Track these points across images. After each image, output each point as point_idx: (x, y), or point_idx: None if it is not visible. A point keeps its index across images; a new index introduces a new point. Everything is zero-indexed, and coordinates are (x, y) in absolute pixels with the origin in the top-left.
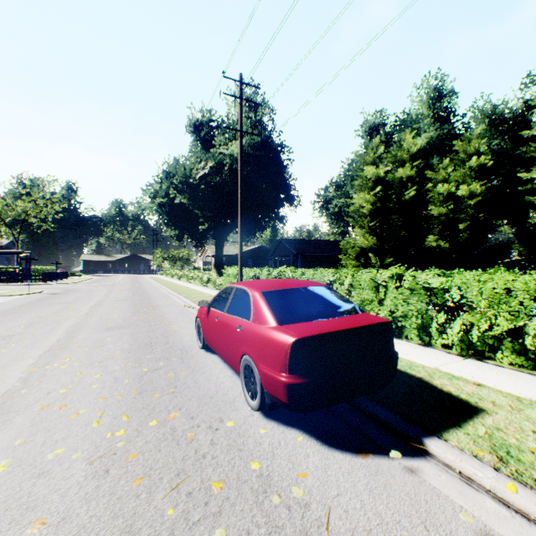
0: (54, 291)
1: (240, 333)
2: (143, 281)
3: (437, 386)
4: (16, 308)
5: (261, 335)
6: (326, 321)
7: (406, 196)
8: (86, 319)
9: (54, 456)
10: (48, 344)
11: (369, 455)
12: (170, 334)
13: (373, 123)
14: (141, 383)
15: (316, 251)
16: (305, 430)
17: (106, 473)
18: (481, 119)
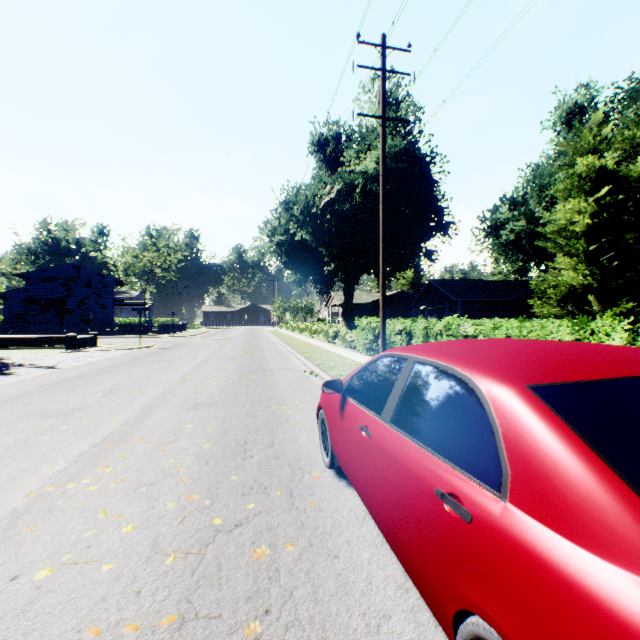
0: (166, 345)
1: (459, 528)
2: (260, 335)
3: None
4: (113, 366)
5: (629, 635)
6: None
7: None
8: (176, 386)
9: None
10: (105, 430)
11: None
12: (278, 424)
13: (574, 104)
14: (196, 574)
15: (485, 296)
16: None
17: None
18: None
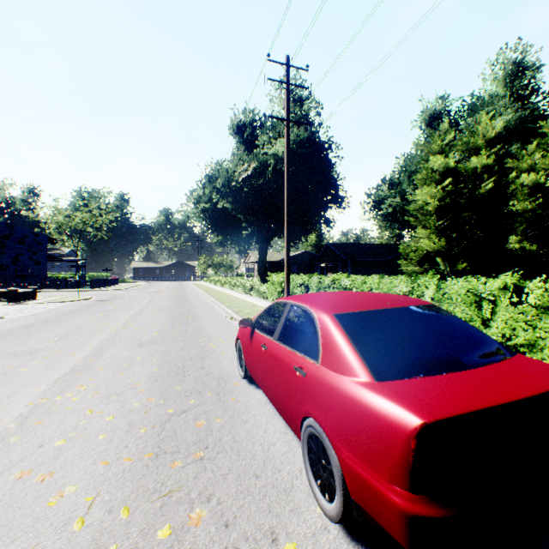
0: (102, 297)
1: (301, 380)
2: (187, 288)
3: None
4: (59, 316)
5: (343, 395)
6: (463, 375)
7: (482, 189)
8: (121, 331)
9: None
10: (71, 363)
11: None
12: (207, 354)
13: (434, 111)
14: (161, 435)
15: (369, 256)
16: None
17: None
18: None
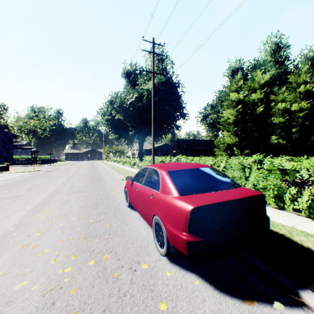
0: (48, 169)
1: (152, 200)
2: (97, 164)
3: (298, 242)
4: (25, 179)
5: (167, 202)
6: (215, 193)
7: (257, 111)
8: (62, 186)
9: (20, 287)
10: (36, 202)
11: (254, 302)
12: (109, 197)
13: (234, 67)
14: (88, 230)
15: (199, 146)
16: (200, 275)
17: (52, 305)
18: (305, 62)
